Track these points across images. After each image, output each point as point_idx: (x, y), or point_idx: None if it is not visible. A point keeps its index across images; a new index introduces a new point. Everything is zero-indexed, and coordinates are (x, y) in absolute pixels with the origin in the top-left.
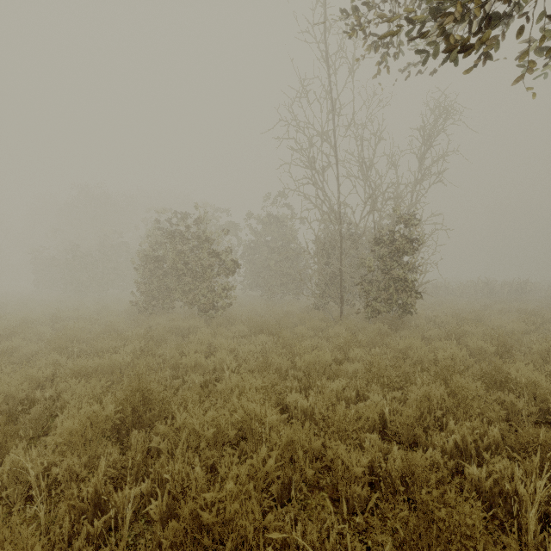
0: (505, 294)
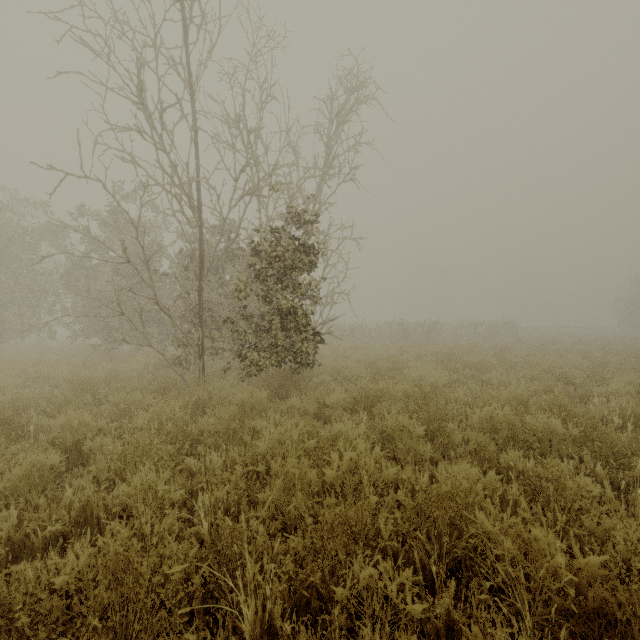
0: (418, 336)
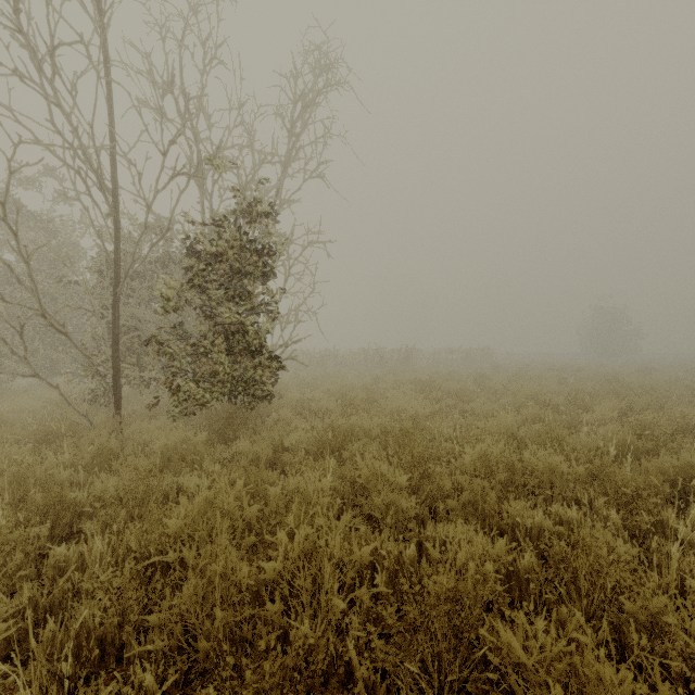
0: (394, 364)
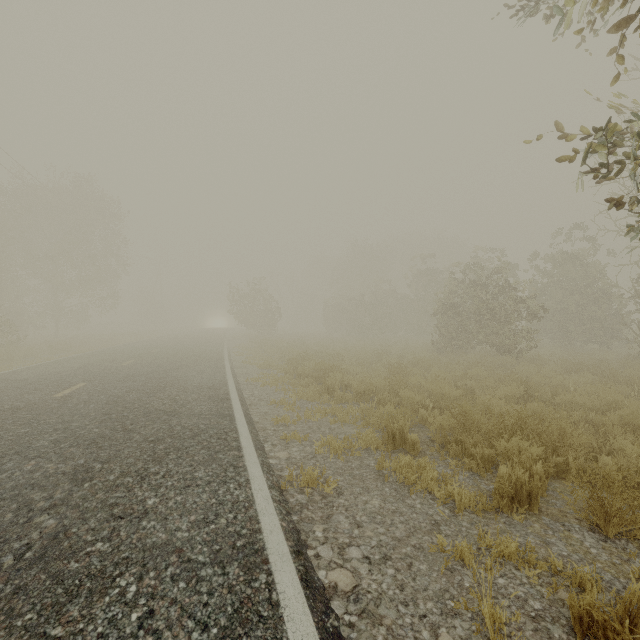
0: None
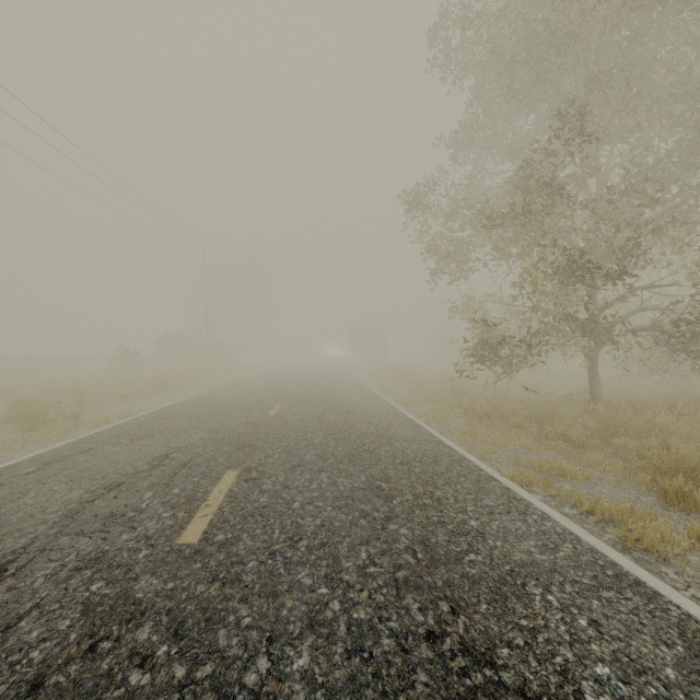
0: None
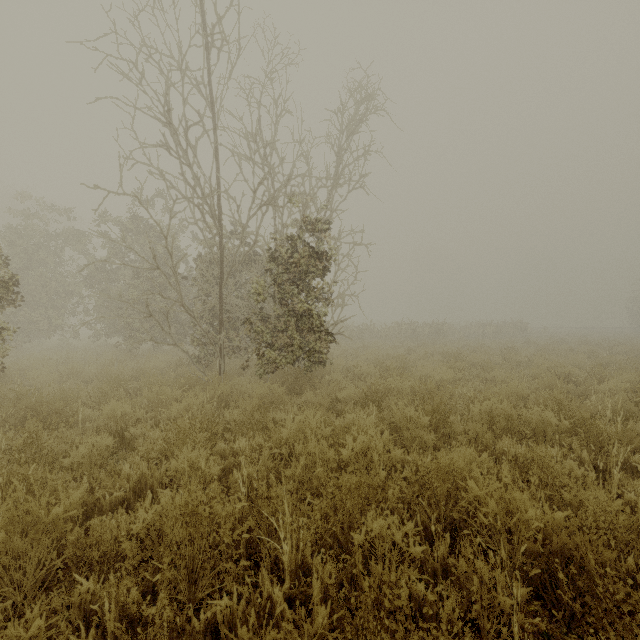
0: (426, 336)
